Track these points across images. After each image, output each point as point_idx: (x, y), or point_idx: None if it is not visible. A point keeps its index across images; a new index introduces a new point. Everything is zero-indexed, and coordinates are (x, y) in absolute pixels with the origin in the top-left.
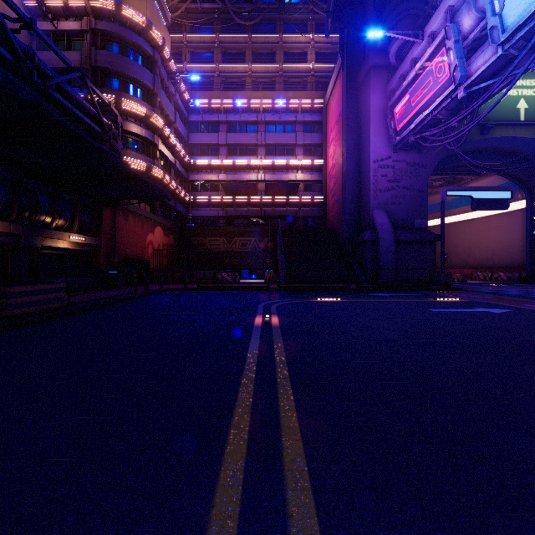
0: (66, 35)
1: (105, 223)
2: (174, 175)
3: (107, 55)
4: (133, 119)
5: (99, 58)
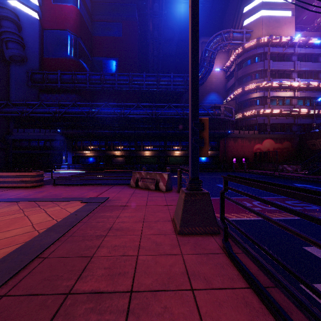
0: (232, 72)
1: (221, 145)
2: (300, 101)
3: (240, 71)
4: (252, 91)
5: (238, 74)
